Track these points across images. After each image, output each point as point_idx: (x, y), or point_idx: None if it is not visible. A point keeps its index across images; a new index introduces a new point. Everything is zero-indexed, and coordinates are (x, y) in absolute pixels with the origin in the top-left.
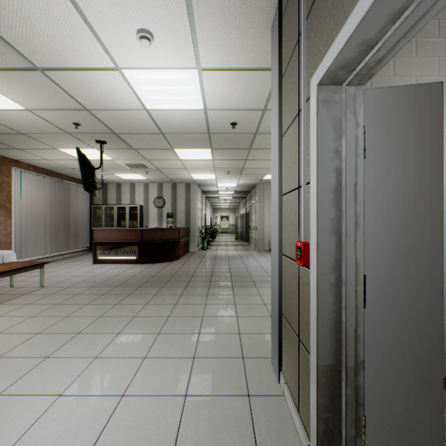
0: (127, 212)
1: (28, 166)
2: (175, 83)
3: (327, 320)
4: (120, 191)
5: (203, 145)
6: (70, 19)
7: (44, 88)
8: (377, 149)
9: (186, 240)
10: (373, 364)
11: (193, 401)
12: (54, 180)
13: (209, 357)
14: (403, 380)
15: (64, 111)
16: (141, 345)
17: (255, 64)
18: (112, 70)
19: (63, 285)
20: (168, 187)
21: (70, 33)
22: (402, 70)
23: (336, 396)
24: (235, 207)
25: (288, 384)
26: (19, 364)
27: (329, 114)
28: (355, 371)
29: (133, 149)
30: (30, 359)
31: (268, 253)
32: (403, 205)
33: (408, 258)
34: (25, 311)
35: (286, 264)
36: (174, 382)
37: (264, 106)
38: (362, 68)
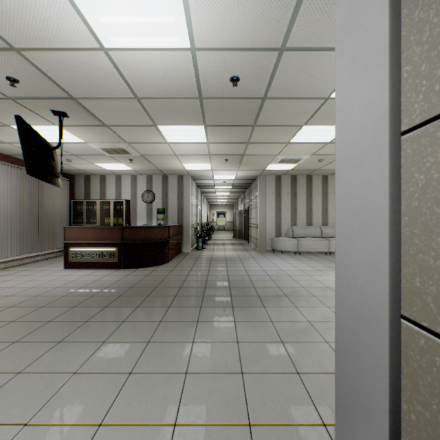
0: (112, 208)
1: None
2: None
3: None
4: (105, 184)
5: (193, 119)
6: None
7: None
8: None
9: (178, 240)
10: None
11: None
12: (22, 169)
13: None
14: None
15: None
16: None
17: None
18: None
19: (4, 303)
20: (159, 179)
21: None
22: None
23: None
24: (233, 203)
25: None
26: None
27: None
28: None
29: (105, 126)
30: None
31: (271, 254)
32: None
33: None
34: None
35: None
36: None
37: (282, 43)
38: None
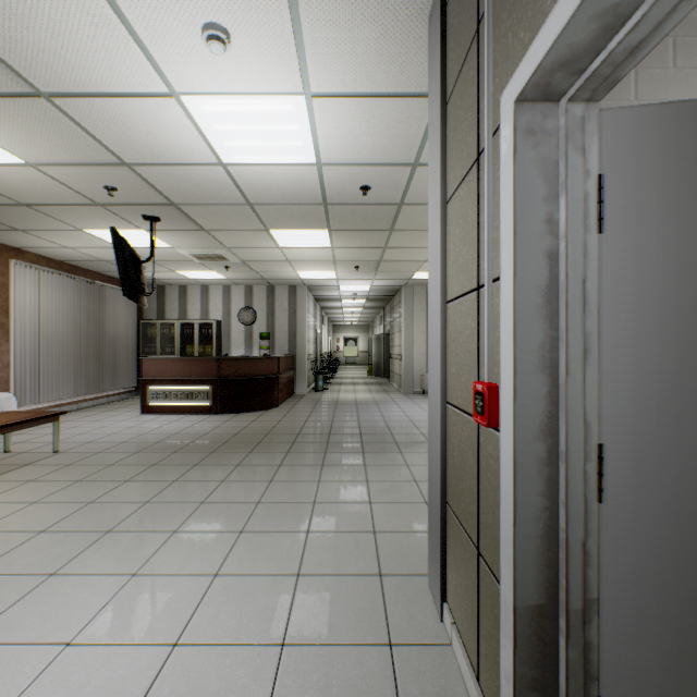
0: (197, 332)
1: (36, 259)
2: (269, 120)
3: (533, 524)
4: (186, 298)
5: (315, 223)
6: (88, 5)
7: (54, 127)
8: (622, 217)
9: (290, 376)
10: (615, 603)
11: (295, 656)
12: (79, 280)
13: (324, 573)
14: (669, 633)
15: (89, 166)
16: (211, 554)
17: (400, 86)
18: (164, 97)
19: (89, 449)
20: (262, 291)
21: (91, 31)
22: (650, 91)
23: (550, 661)
24: (368, 323)
25: (457, 626)
26: (4, 586)
27: (537, 154)
28: (583, 618)
29: (204, 230)
30: (23, 579)
31: (420, 396)
32: (671, 317)
33: (680, 413)
34: (24, 493)
35: (455, 420)
36: (264, 619)
37: (415, 159)
38: (600, 65)
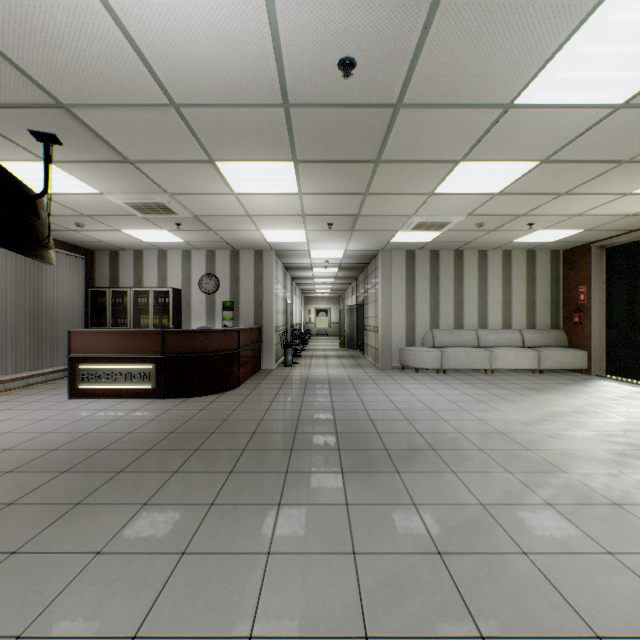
0: (152, 301)
1: None
2: None
3: None
4: (141, 264)
5: (275, 148)
6: None
7: None
8: None
9: (254, 351)
10: None
11: None
12: None
13: None
14: None
15: None
16: None
17: None
18: None
19: None
20: (225, 257)
21: None
22: None
23: None
24: (339, 295)
25: None
26: None
27: None
28: None
29: (128, 162)
30: None
31: (400, 373)
32: None
33: None
34: None
35: None
36: None
37: None
38: None
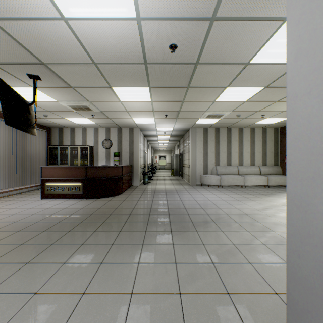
0: (79, 152)
1: None
2: None
3: None
4: (74, 134)
5: (140, 81)
6: None
7: None
8: None
9: (129, 176)
10: None
11: None
12: None
13: None
14: None
15: None
16: None
17: None
18: None
19: None
20: (115, 130)
21: None
22: None
23: None
24: (171, 149)
25: None
26: None
27: None
28: None
29: (71, 87)
30: None
31: (200, 187)
32: None
33: None
34: None
35: None
36: None
37: (213, 13)
38: None
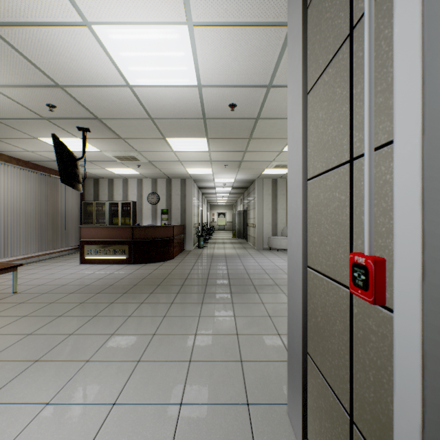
0: (120, 209)
1: (9, 159)
2: (161, 47)
3: None
4: (113, 186)
5: (198, 133)
6: None
7: (1, 54)
8: None
9: (181, 238)
10: None
11: None
12: (40, 174)
13: (201, 402)
14: None
15: (32, 88)
16: (113, 382)
17: (262, 16)
18: (79, 26)
19: (39, 290)
20: (163, 182)
21: None
22: None
23: None
24: (233, 204)
25: None
26: None
27: None
28: None
29: (121, 138)
30: None
31: (268, 251)
32: None
33: None
34: None
35: (318, 284)
36: None
37: (269, 82)
38: None
